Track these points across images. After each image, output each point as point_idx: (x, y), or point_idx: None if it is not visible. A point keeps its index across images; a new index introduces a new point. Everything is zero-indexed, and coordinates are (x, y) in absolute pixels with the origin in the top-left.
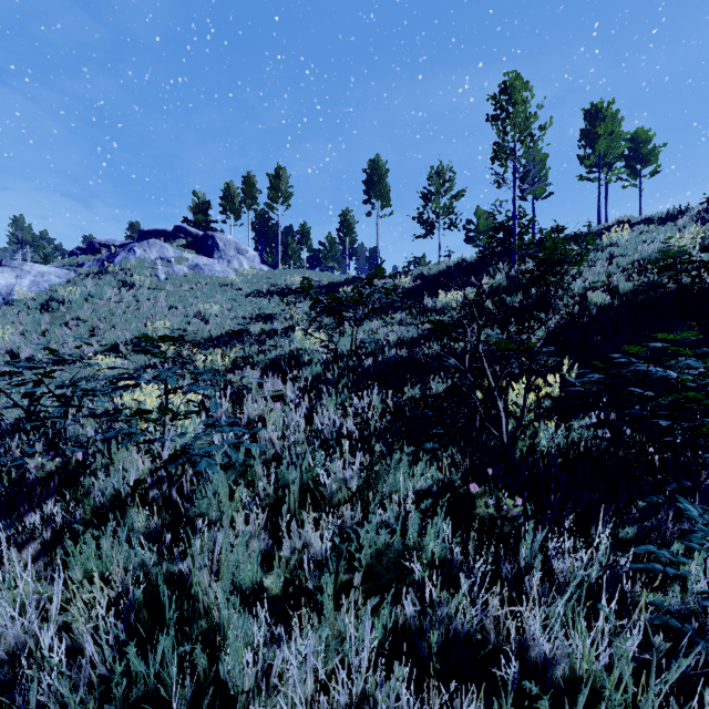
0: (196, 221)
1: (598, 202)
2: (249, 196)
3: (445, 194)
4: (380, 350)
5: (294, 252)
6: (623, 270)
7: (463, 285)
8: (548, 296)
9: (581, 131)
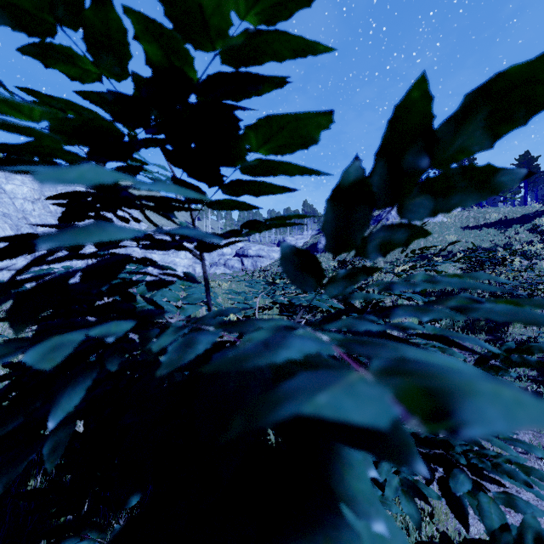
0: None
1: None
2: None
3: None
4: None
5: None
6: None
7: None
8: None
9: None
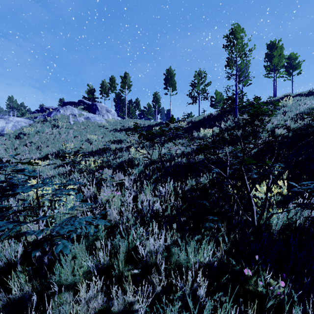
0: (88, 97)
1: (273, 87)
2: (112, 86)
3: (202, 84)
4: (173, 158)
5: (132, 111)
6: (291, 118)
7: (212, 126)
8: (256, 131)
9: (265, 54)
